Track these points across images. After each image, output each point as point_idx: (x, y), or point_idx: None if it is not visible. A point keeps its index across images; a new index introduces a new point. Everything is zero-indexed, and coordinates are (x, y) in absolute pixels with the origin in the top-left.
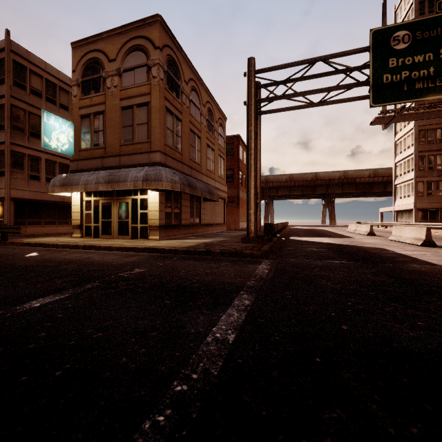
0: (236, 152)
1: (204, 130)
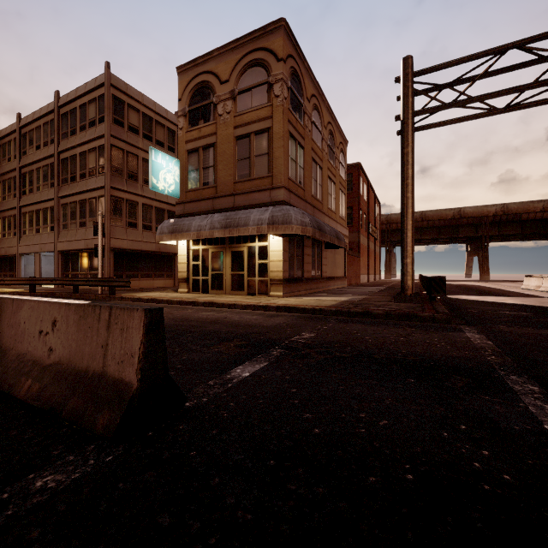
0: (356, 186)
1: (325, 158)
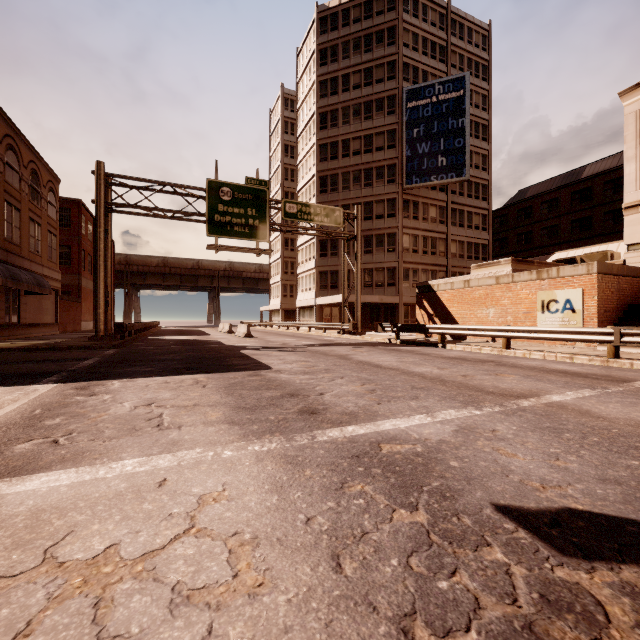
0: (76, 224)
1: (25, 199)
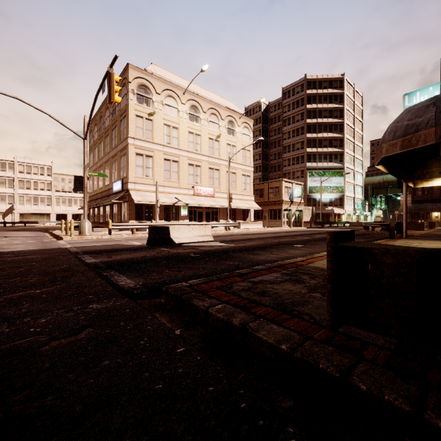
0: None
1: None
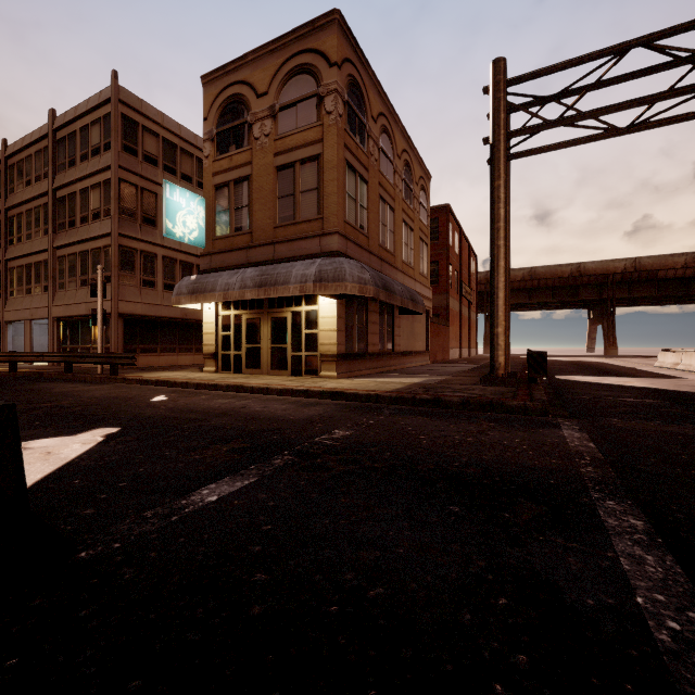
0: (443, 234)
1: (398, 197)
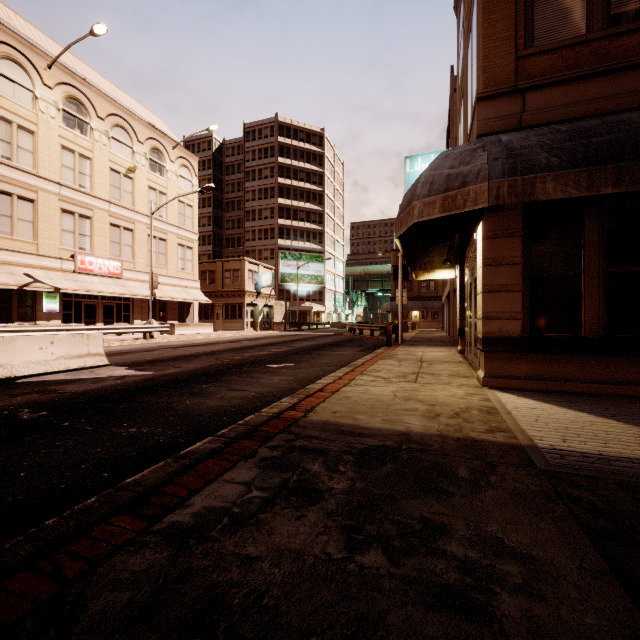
0: None
1: None
